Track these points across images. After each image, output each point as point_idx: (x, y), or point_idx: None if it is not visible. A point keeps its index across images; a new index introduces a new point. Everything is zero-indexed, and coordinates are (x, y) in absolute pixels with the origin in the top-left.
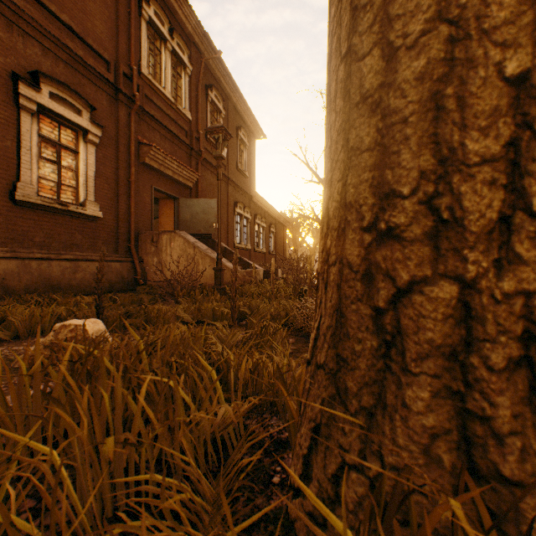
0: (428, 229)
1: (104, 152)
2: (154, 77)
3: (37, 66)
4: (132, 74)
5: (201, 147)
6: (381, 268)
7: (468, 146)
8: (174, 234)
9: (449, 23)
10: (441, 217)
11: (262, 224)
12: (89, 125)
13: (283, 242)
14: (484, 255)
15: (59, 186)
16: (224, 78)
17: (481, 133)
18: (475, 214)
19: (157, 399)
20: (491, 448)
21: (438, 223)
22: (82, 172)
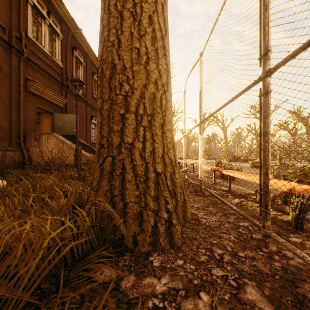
0: (108, 145)
1: (1, 83)
2: (37, 39)
3: None
4: (21, 37)
5: (69, 84)
6: (101, 154)
7: (114, 128)
8: (50, 135)
9: (111, 100)
10: (109, 143)
11: None
12: None
13: None
14: (117, 151)
15: None
16: (84, 44)
17: (117, 125)
18: (115, 142)
19: (37, 200)
20: (114, 190)
21: (109, 144)
22: None
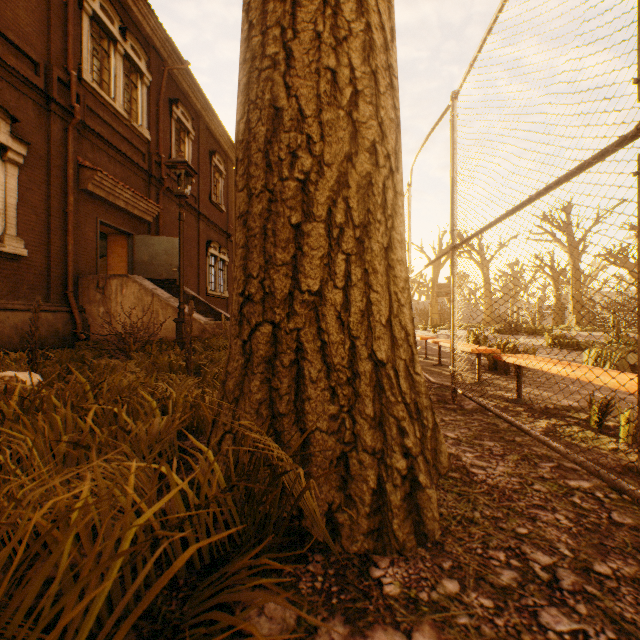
0: (262, 297)
1: (30, 175)
2: (100, 85)
3: None
4: (70, 80)
5: (163, 174)
6: (246, 317)
7: (277, 256)
8: (127, 279)
9: (270, 191)
10: (266, 291)
11: None
12: (9, 140)
13: None
14: (283, 311)
15: None
16: (193, 92)
17: (283, 250)
18: (280, 290)
19: (103, 420)
20: (277, 402)
21: (265, 294)
22: None
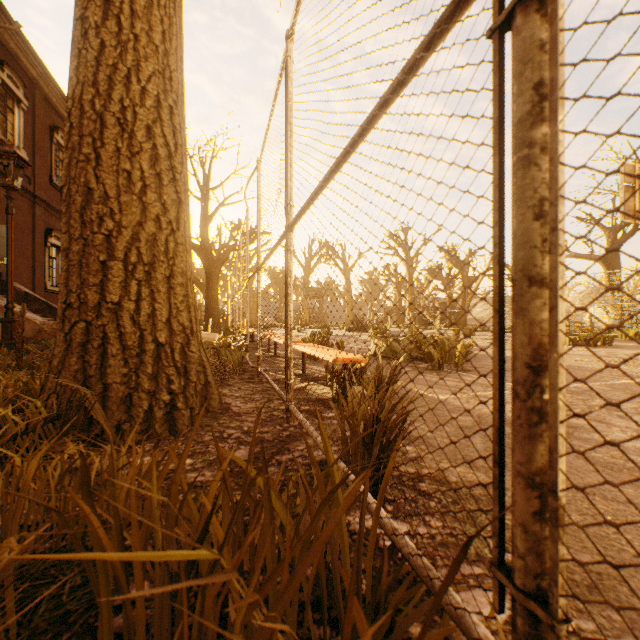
0: (79, 305)
1: None
2: None
3: None
4: None
5: None
6: (68, 318)
7: (91, 280)
8: None
9: (85, 239)
10: (82, 301)
11: None
12: None
13: None
14: (95, 314)
15: None
16: (26, 56)
17: (95, 276)
18: (92, 301)
19: None
20: (89, 369)
21: (81, 303)
22: None
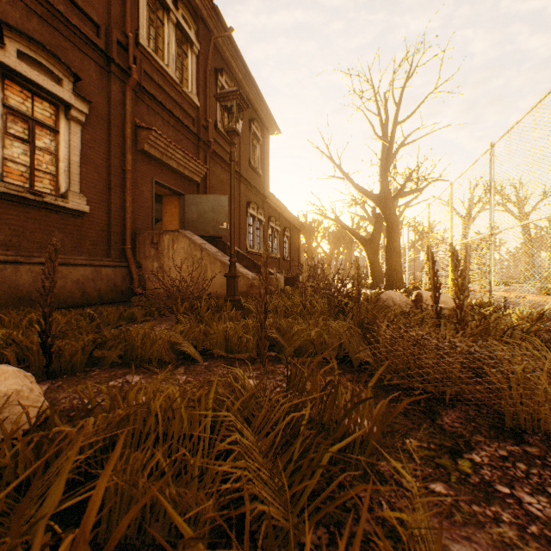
0: None
1: (92, 134)
2: (155, 51)
3: (0, 16)
4: (128, 42)
5: (210, 138)
6: None
7: None
8: (178, 234)
9: None
10: None
11: (276, 228)
12: (71, 98)
13: (298, 247)
14: None
15: (31, 171)
16: (235, 62)
17: None
18: None
19: None
20: None
21: None
22: (63, 157)
